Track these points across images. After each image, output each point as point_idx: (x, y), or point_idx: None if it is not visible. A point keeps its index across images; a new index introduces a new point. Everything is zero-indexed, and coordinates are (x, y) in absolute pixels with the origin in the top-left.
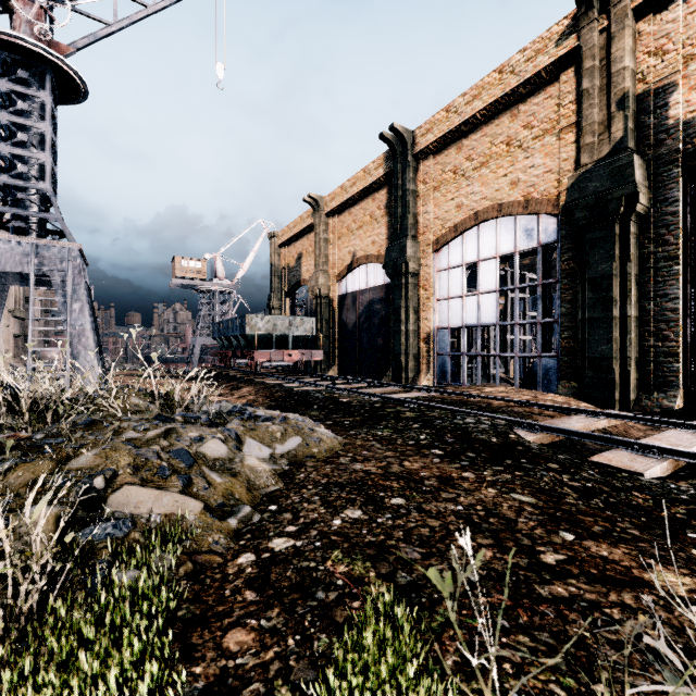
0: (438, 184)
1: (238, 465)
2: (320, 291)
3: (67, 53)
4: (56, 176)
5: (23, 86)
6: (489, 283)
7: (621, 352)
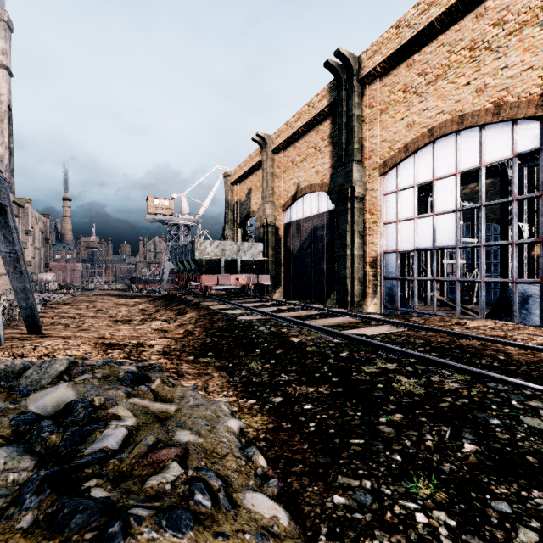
0: (386, 106)
1: None
2: (267, 221)
3: None
4: None
5: None
6: (447, 202)
7: None
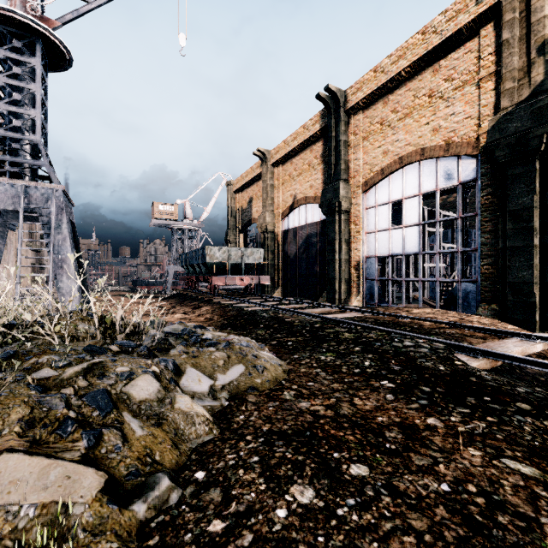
0: (367, 134)
1: (167, 409)
2: (267, 228)
3: (55, 27)
4: (46, 130)
5: (17, 53)
6: (413, 217)
7: (542, 278)
